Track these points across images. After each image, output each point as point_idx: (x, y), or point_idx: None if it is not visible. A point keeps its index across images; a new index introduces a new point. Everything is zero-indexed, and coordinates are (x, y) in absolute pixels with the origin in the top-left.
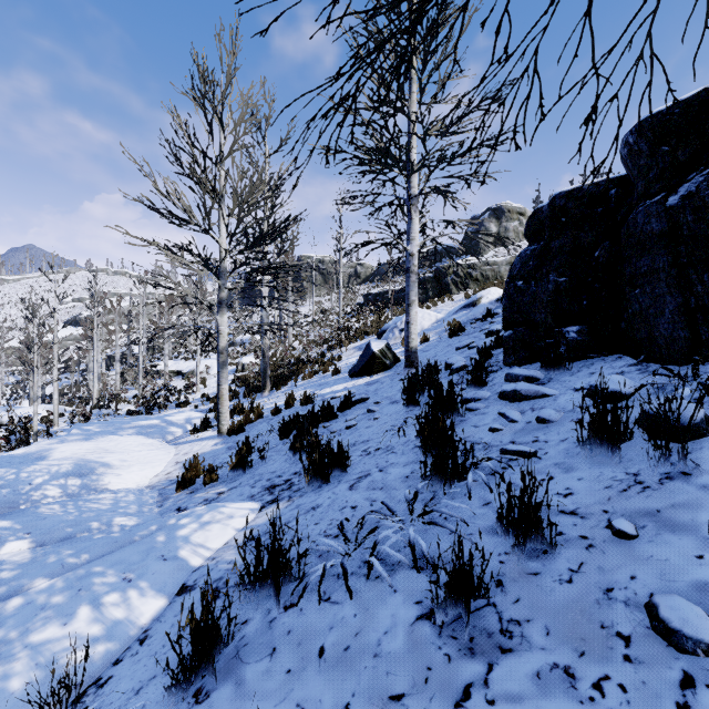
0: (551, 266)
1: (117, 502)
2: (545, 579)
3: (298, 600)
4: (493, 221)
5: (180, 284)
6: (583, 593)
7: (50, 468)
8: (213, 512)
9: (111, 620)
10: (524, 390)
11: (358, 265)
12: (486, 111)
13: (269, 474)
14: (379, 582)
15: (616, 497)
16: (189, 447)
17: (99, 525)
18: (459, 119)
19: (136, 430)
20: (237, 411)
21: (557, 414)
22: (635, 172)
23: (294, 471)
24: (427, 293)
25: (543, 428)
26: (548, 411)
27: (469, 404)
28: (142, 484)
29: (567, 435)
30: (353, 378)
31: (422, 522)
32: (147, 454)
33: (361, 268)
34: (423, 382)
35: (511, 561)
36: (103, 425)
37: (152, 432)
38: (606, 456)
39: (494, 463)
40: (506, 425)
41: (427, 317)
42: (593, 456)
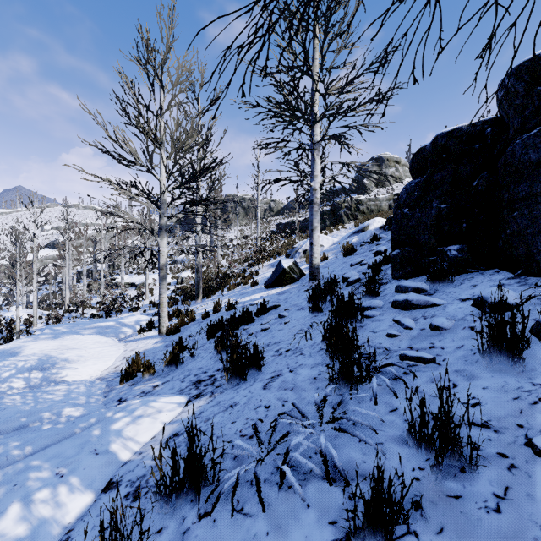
0: (433, 195)
1: (69, 393)
2: (469, 505)
3: (212, 510)
4: (375, 167)
5: (127, 213)
6: (516, 527)
7: (17, 363)
8: (145, 406)
9: (37, 519)
10: (415, 300)
11: (271, 201)
12: (390, 42)
13: (197, 370)
14: (291, 493)
15: (528, 410)
16: (136, 344)
17: (49, 415)
18: (353, 79)
19: (96, 330)
20: (175, 315)
21: (449, 322)
22: (510, 111)
23: (217, 368)
24: (325, 222)
25: (437, 334)
26: (441, 319)
27: (366, 312)
28: (94, 376)
29: (462, 343)
30: (268, 289)
31: (332, 428)
32: (101, 351)
33: (274, 204)
34: (325, 293)
35: (427, 478)
36: (70, 326)
37: (108, 332)
38: (506, 365)
39: (395, 368)
40: (402, 332)
41: (325, 241)
42: (493, 365)
